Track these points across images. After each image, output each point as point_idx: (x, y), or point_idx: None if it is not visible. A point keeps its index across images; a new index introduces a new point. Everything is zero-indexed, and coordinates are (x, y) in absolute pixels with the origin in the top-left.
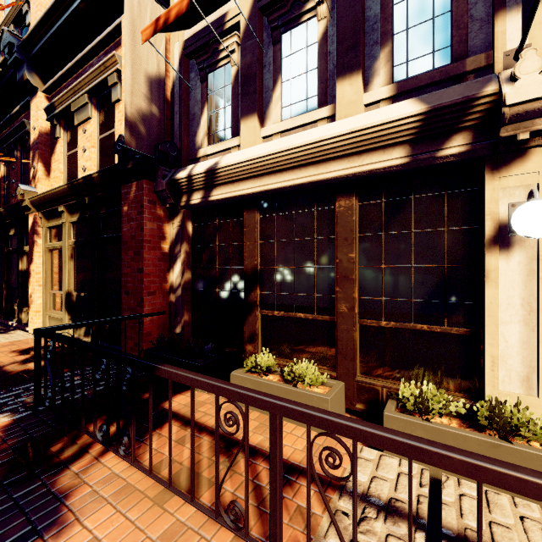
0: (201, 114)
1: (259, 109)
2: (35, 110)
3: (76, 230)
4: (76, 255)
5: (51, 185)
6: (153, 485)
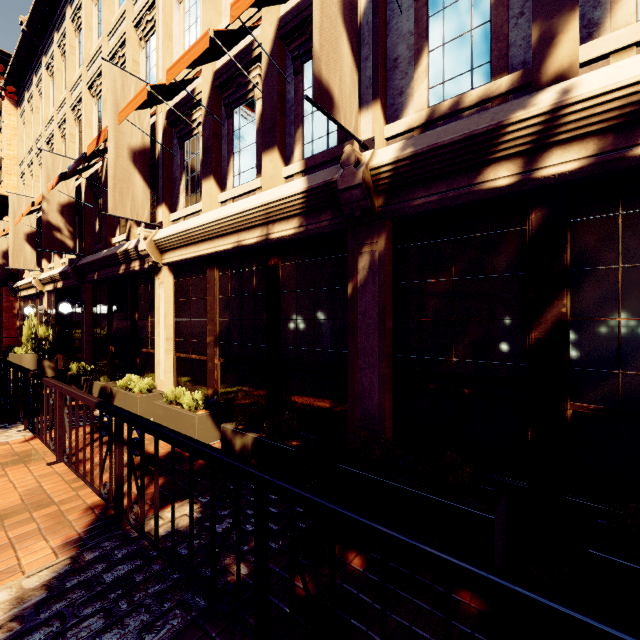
0: None
1: None
2: None
3: None
4: None
5: None
6: None
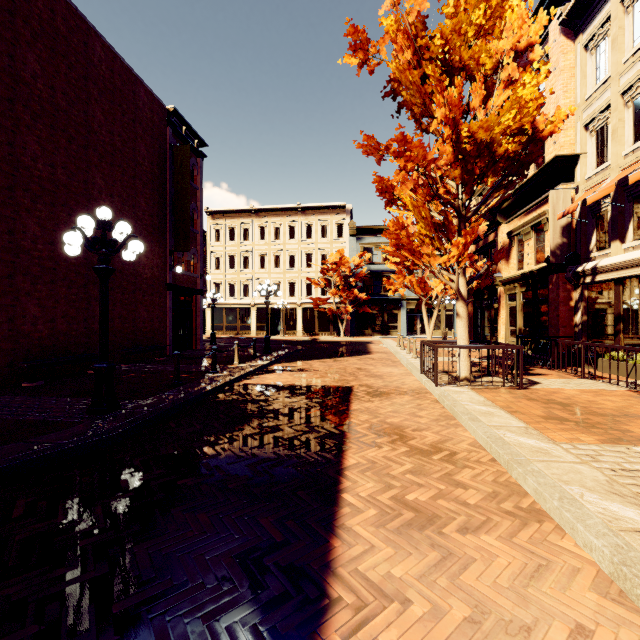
0: (592, 235)
1: (620, 236)
2: (500, 233)
3: (523, 296)
4: (523, 308)
5: (508, 271)
6: (556, 372)
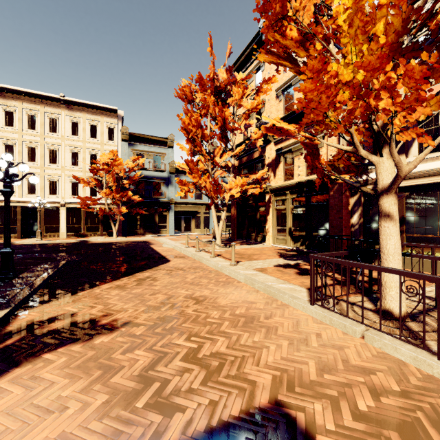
0: None
1: (405, 151)
2: (269, 150)
3: (294, 201)
4: (293, 212)
5: (276, 182)
6: None
